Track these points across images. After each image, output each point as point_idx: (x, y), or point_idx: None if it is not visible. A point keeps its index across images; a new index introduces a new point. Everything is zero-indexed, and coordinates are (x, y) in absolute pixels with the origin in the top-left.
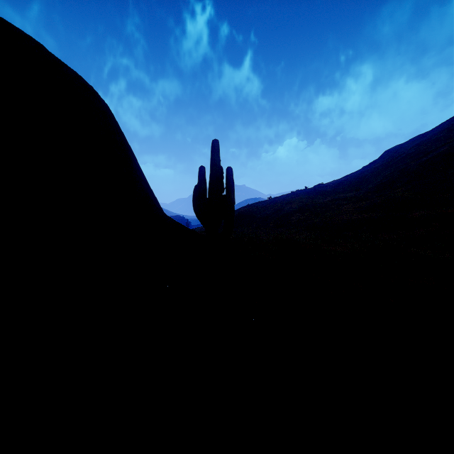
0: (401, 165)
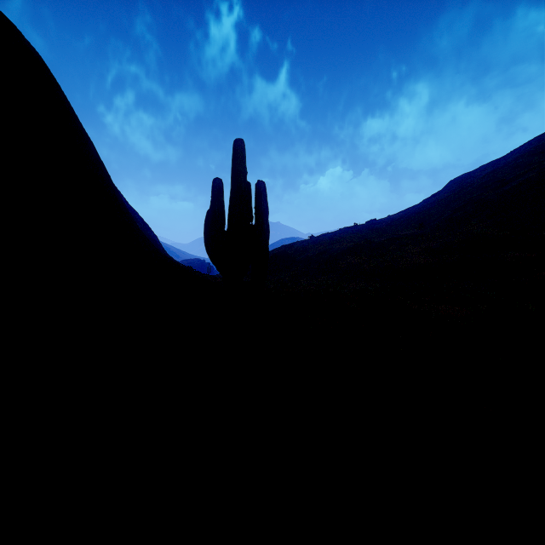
0: (475, 196)
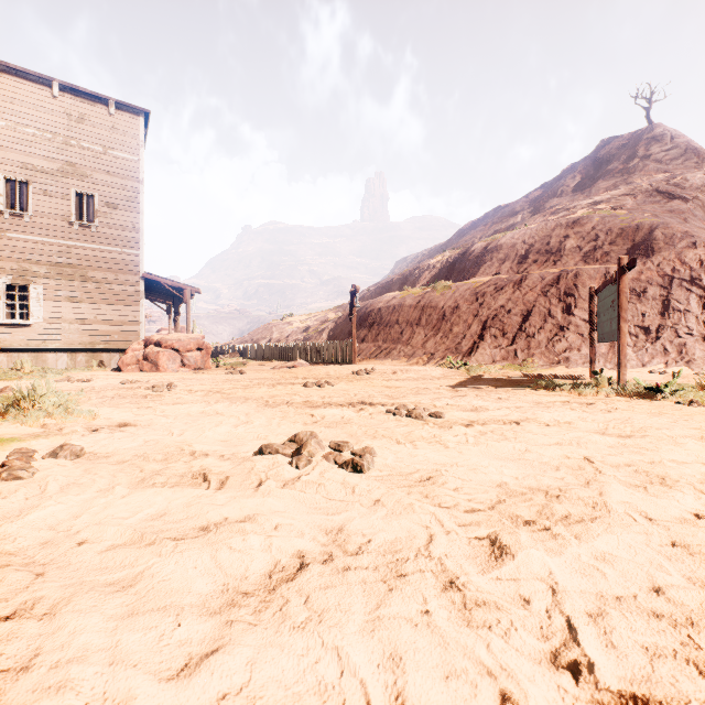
0: None
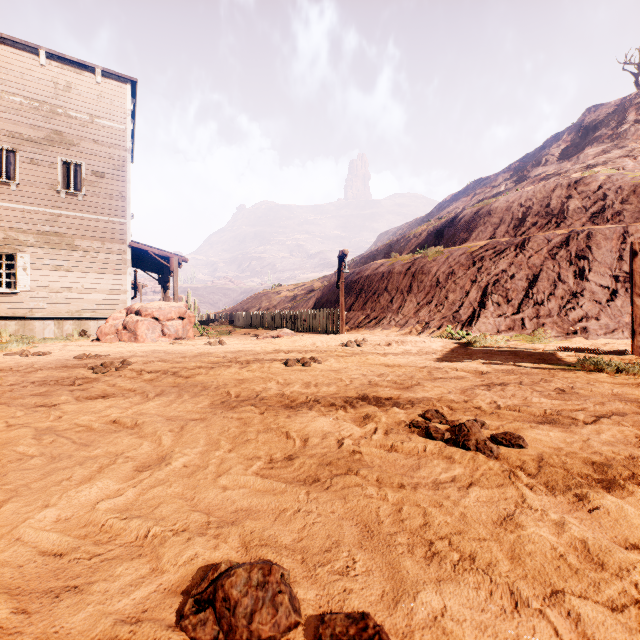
0: None
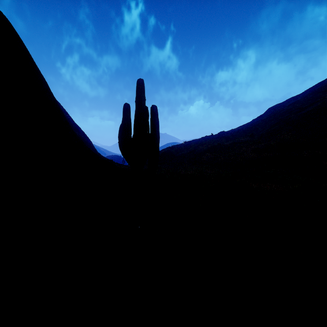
0: (284, 117)
